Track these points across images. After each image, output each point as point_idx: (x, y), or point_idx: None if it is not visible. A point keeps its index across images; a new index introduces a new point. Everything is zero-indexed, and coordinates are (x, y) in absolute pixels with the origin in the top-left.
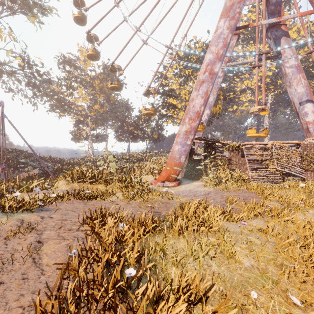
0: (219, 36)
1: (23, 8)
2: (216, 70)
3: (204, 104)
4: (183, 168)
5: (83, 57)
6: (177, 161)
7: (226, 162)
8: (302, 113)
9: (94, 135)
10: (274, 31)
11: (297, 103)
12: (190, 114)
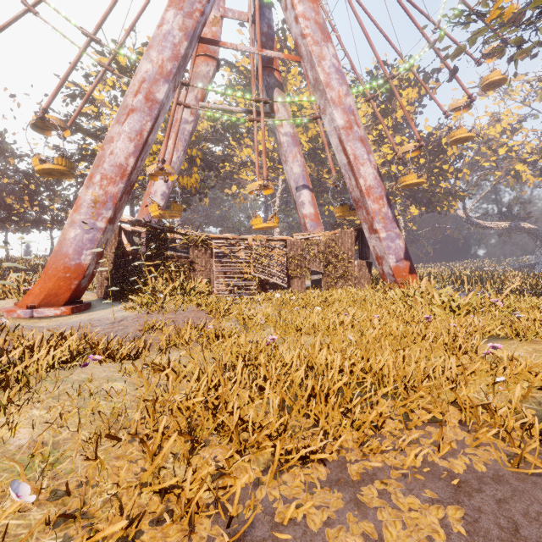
0: (165, 36)
1: None
2: (160, 96)
3: (135, 154)
4: (102, 279)
5: None
6: (72, 262)
7: (185, 267)
8: (299, 202)
9: None
10: (267, 76)
11: (293, 188)
12: (104, 167)
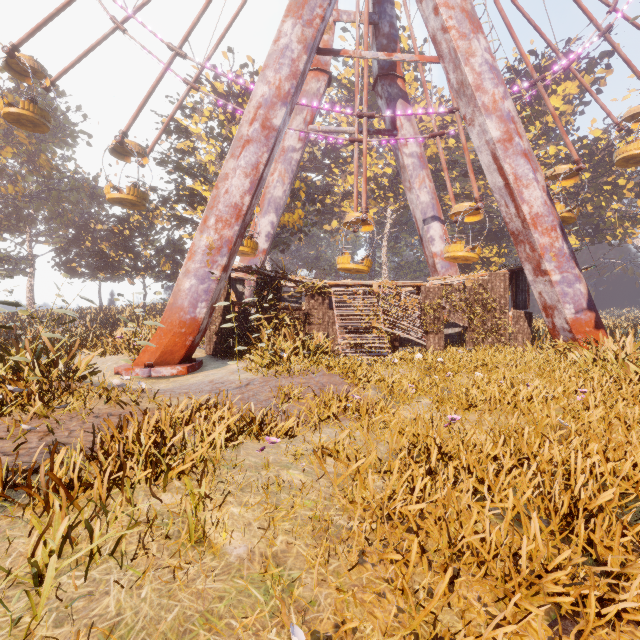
0: (283, 52)
1: None
2: (277, 122)
3: (251, 191)
4: (211, 333)
5: None
6: (187, 316)
7: (300, 320)
8: (428, 237)
9: None
10: (388, 86)
11: (420, 221)
12: (219, 209)
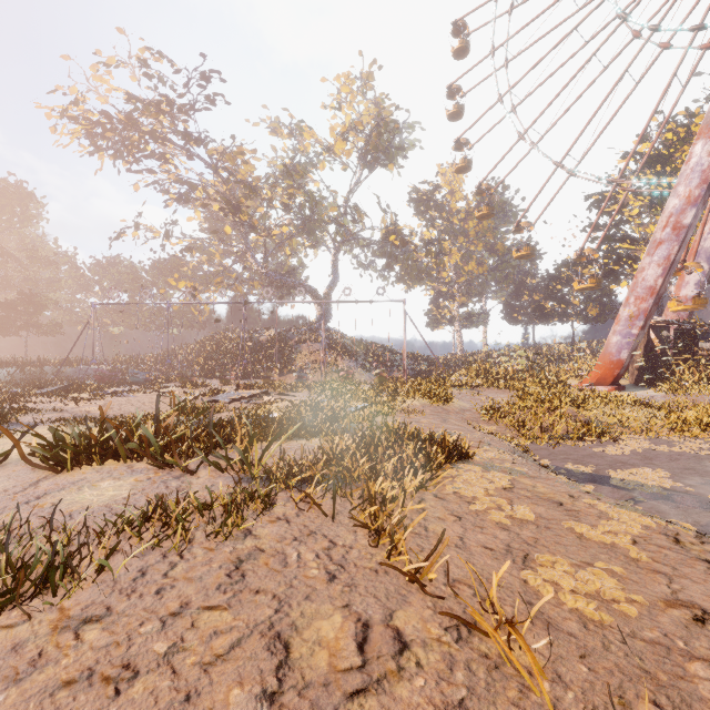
0: (692, 169)
1: (381, 157)
2: (686, 221)
3: (663, 275)
4: (632, 369)
5: (449, 188)
6: (614, 358)
7: None
8: None
9: (464, 315)
10: None
11: None
12: (636, 291)
